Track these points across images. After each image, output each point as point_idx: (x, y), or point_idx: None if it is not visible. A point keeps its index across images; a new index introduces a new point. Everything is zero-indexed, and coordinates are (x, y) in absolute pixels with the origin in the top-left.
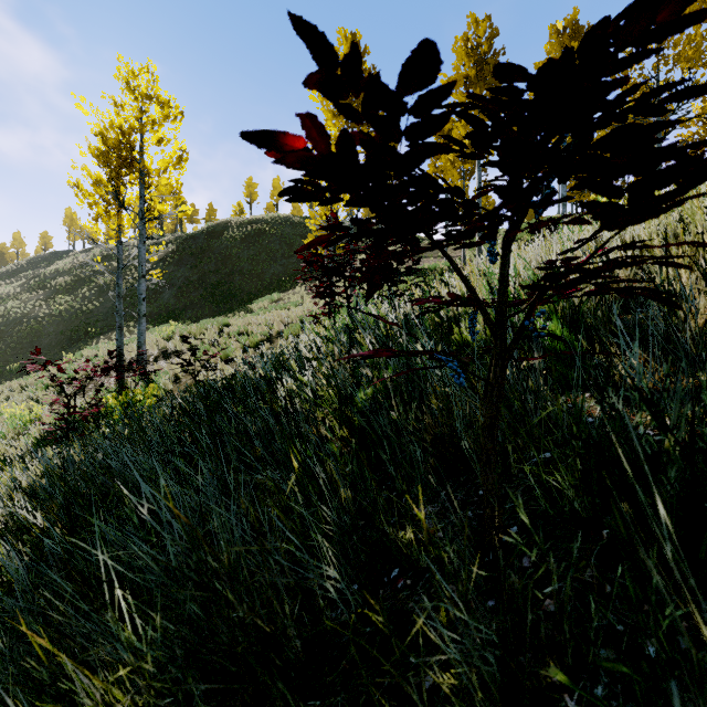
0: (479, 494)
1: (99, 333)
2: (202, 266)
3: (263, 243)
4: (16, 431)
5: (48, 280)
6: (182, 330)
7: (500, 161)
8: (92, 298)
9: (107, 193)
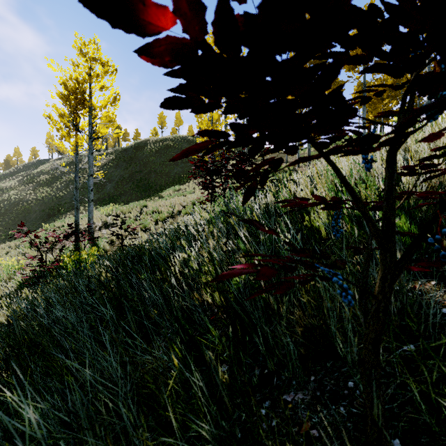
0: (349, 386)
1: (67, 210)
2: (131, 168)
3: (169, 153)
4: (9, 276)
5: (35, 177)
6: (117, 210)
7: (386, 64)
8: (62, 189)
9: (68, 122)
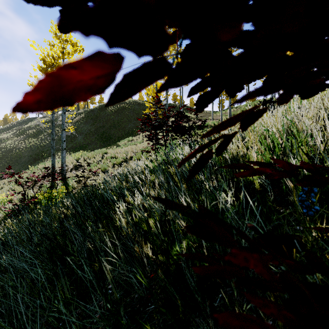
0: None
1: (48, 156)
2: (96, 124)
3: (125, 113)
4: None
5: (25, 131)
6: (84, 155)
7: None
8: (45, 139)
9: None
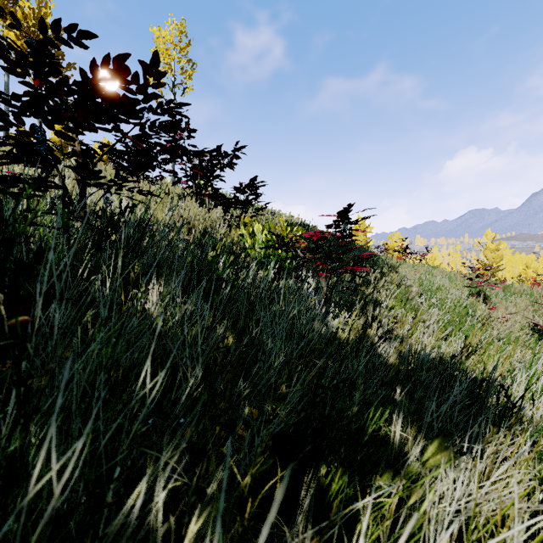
0: None
1: None
2: None
3: None
4: None
5: None
6: None
7: None
8: None
9: None
